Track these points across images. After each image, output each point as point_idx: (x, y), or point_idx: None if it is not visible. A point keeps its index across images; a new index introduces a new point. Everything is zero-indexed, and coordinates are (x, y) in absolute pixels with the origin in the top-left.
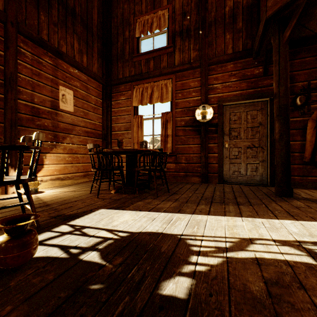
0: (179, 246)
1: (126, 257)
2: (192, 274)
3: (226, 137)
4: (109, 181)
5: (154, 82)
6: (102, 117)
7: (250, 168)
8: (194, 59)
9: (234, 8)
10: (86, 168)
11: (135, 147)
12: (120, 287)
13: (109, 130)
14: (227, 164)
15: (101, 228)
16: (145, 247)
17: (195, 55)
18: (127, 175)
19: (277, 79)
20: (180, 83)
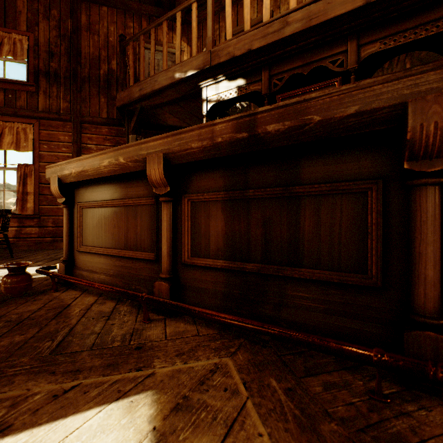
0: None
1: None
2: None
3: None
4: None
5: (6, 122)
6: None
7: None
8: (65, 110)
9: (109, 74)
10: None
11: None
12: None
13: None
14: None
15: None
16: None
17: (66, 106)
18: None
19: None
20: (45, 133)
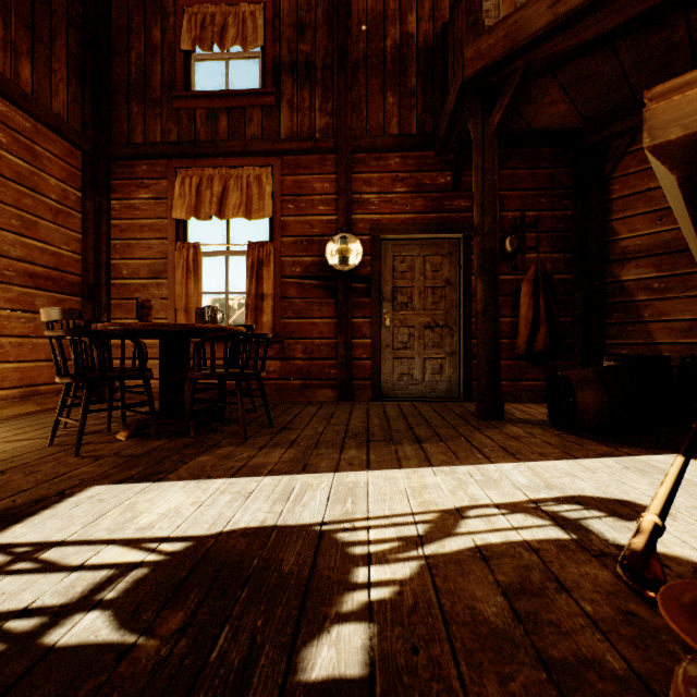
0: (323, 552)
1: (195, 608)
2: (367, 611)
3: (386, 306)
4: (113, 409)
5: (230, 169)
6: (81, 239)
7: (430, 368)
8: (323, 131)
9: (402, 45)
10: (32, 375)
11: (181, 320)
12: (193, 695)
13: (103, 274)
14: (388, 360)
15: (103, 540)
16: (241, 570)
17: (325, 123)
18: (162, 391)
19: (479, 199)
20: (291, 181)
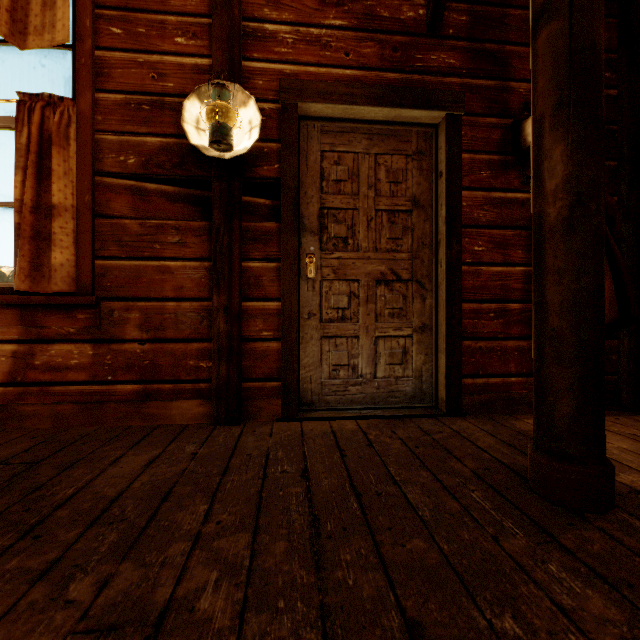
0: None
1: None
2: None
3: (308, 241)
4: None
5: None
6: None
7: (386, 354)
8: None
9: None
10: None
11: None
12: None
13: None
14: (312, 340)
15: None
16: None
17: None
18: None
19: None
20: None
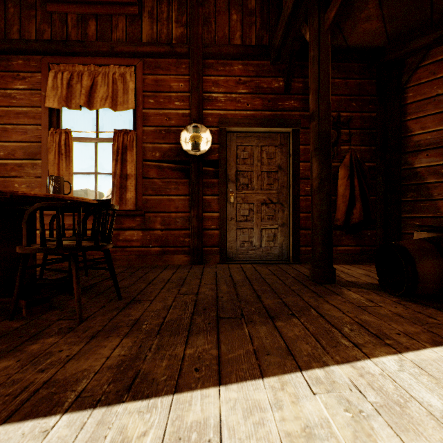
0: None
1: None
2: None
3: (231, 186)
4: None
5: (98, 67)
6: None
7: (266, 236)
8: (178, 39)
9: None
10: None
11: None
12: None
13: None
14: (232, 230)
15: None
16: None
17: (180, 33)
18: None
19: (315, 87)
20: (151, 79)
